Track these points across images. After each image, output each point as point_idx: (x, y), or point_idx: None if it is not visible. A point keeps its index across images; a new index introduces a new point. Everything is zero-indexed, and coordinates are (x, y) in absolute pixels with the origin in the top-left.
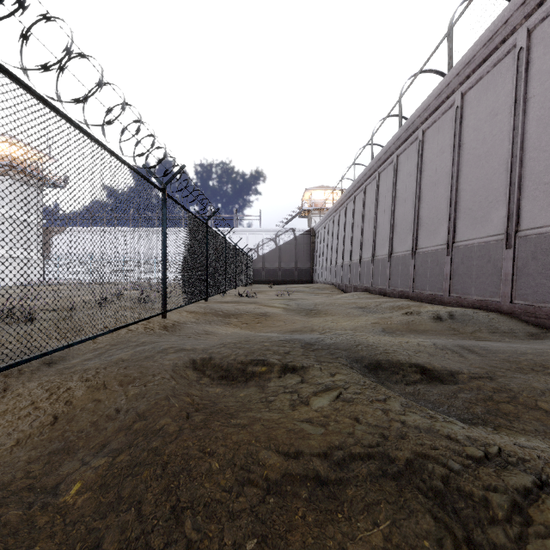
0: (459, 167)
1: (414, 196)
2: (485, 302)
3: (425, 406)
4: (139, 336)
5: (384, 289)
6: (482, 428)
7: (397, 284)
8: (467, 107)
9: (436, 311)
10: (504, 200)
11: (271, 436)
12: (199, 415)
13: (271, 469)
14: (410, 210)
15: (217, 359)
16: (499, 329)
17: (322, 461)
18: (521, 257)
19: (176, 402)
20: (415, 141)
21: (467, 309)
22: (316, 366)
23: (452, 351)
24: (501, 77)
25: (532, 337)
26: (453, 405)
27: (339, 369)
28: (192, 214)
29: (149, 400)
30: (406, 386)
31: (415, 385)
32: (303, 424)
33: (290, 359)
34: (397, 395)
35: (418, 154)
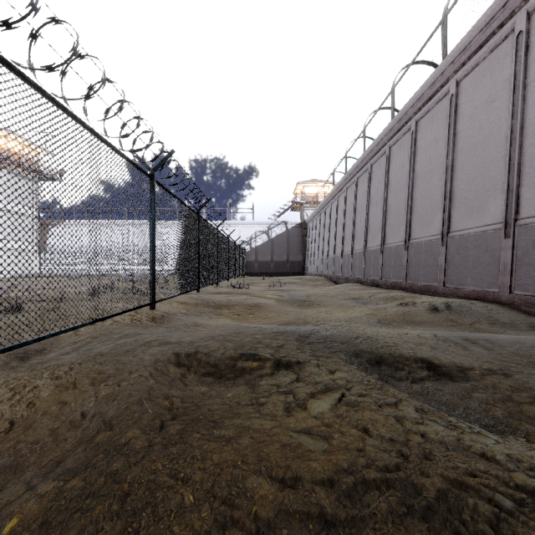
0: (454, 156)
1: (407, 186)
2: (482, 292)
3: (439, 409)
4: (124, 328)
5: (376, 280)
6: (514, 439)
7: (390, 275)
8: (462, 95)
9: (432, 302)
10: (502, 188)
11: (261, 454)
12: (176, 424)
13: (261, 504)
14: (403, 201)
15: (204, 354)
16: (500, 320)
17: (328, 493)
18: (520, 246)
19: (150, 407)
20: (408, 131)
21: (464, 300)
22: (313, 362)
23: (455, 343)
24: (498, 63)
25: (534, 328)
26: (468, 406)
27: (339, 366)
28: (183, 203)
29: (119, 403)
30: (413, 384)
31: (422, 383)
32: (301, 436)
33: (284, 354)
34: (408, 397)
35: (411, 144)
